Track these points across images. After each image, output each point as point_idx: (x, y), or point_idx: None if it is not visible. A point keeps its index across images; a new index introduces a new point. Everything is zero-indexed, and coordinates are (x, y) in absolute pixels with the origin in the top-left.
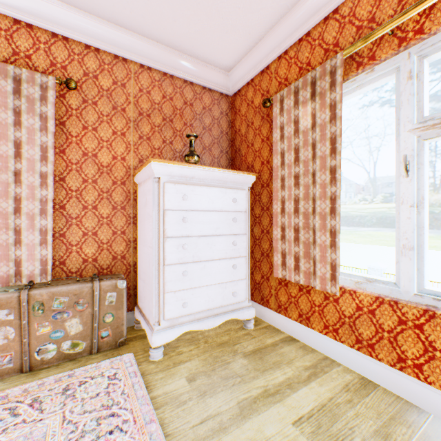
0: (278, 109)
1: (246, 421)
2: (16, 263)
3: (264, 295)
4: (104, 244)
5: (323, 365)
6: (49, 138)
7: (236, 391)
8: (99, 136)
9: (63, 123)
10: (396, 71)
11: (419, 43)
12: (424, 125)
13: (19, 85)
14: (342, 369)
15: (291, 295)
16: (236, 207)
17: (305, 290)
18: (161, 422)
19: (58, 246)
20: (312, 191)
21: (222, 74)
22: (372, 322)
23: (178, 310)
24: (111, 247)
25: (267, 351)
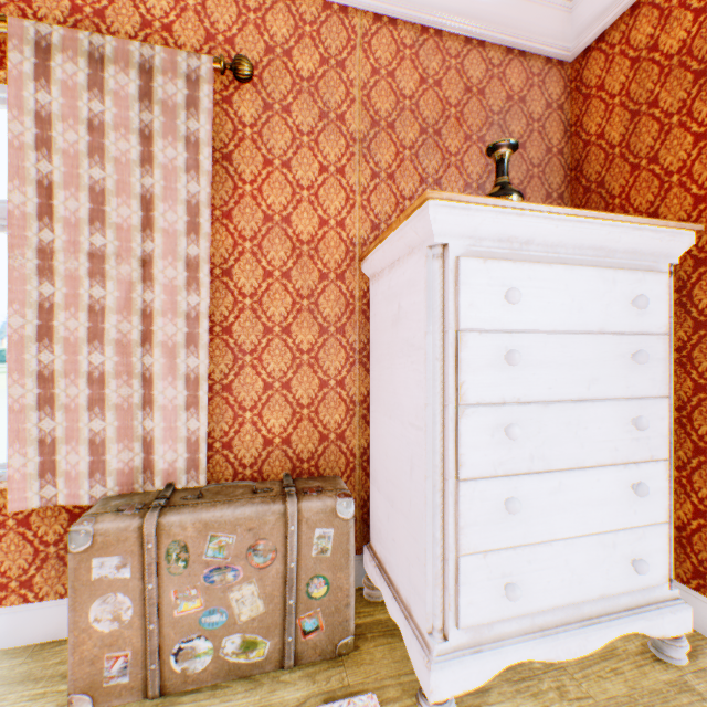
0: None
1: None
2: (144, 445)
3: None
4: (303, 407)
5: None
6: (201, 186)
7: None
8: (293, 177)
9: (227, 157)
10: None
11: None
12: None
13: (149, 81)
14: None
15: None
16: (639, 322)
17: None
18: None
19: (218, 410)
20: None
21: (555, 6)
22: None
23: (491, 603)
24: (317, 413)
25: None
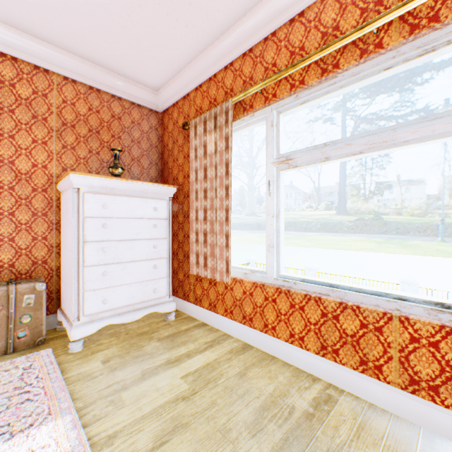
0: (193, 133)
1: (145, 381)
2: None
3: (186, 291)
4: (23, 249)
5: (220, 339)
6: None
7: (143, 364)
8: (17, 143)
9: None
10: (266, 119)
11: (277, 103)
12: (278, 160)
13: None
14: (234, 340)
15: (204, 289)
16: (157, 215)
17: (213, 283)
18: (72, 392)
19: None
20: (215, 203)
21: (151, 92)
22: (251, 302)
23: (98, 306)
24: (31, 252)
25: (180, 335)
